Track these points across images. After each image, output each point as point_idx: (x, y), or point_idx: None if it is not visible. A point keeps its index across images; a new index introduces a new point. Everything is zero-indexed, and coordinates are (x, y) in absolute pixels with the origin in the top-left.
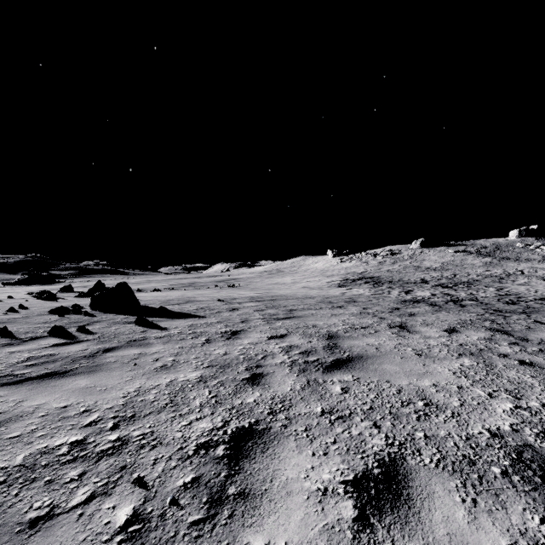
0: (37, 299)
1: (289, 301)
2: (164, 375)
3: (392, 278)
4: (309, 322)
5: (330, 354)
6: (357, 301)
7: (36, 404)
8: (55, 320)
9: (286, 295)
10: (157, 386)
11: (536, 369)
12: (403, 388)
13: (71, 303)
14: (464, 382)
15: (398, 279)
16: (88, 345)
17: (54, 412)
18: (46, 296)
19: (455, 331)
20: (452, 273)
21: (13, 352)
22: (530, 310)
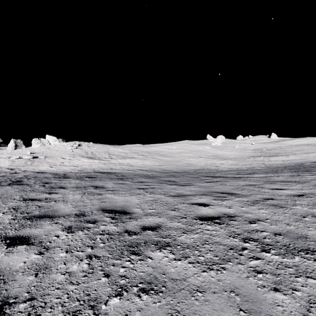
0: None
1: None
2: None
3: None
4: None
5: None
6: None
7: None
8: None
9: None
10: None
11: None
12: None
13: None
14: None
15: None
16: None
17: None
18: None
19: None
20: None
21: None
22: None
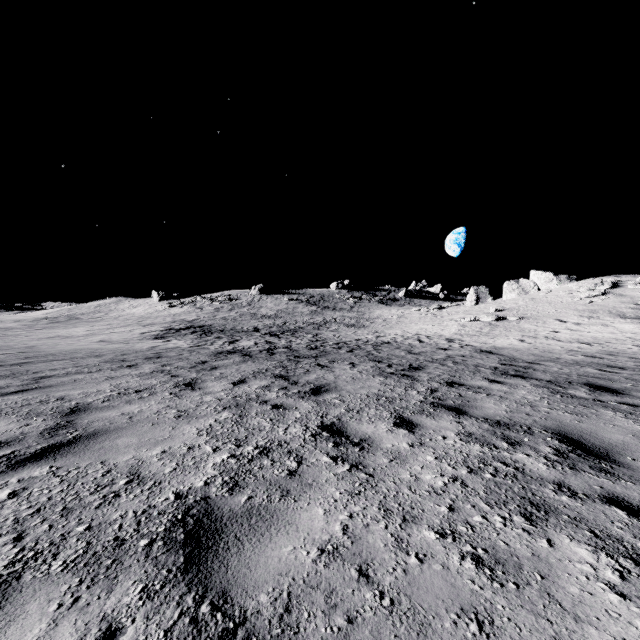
0: None
1: (54, 363)
2: None
3: (226, 326)
4: (57, 393)
5: (46, 439)
6: (162, 357)
7: None
8: None
9: (58, 354)
10: None
11: (280, 411)
12: (117, 467)
13: None
14: (201, 441)
15: (231, 328)
16: None
17: None
18: None
19: (242, 382)
20: (284, 321)
21: None
22: (322, 354)
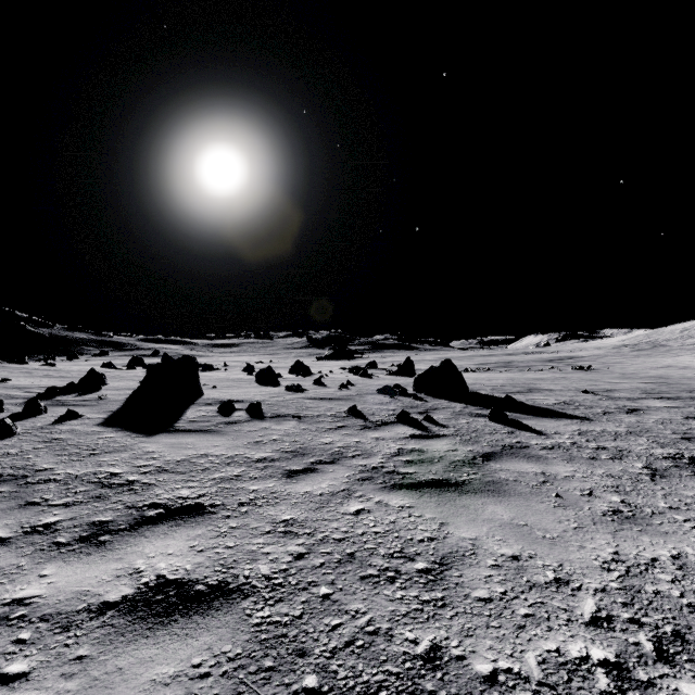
0: (354, 375)
1: None
2: (641, 535)
3: None
4: None
5: None
6: None
7: (467, 537)
8: (389, 402)
9: None
10: (655, 561)
11: None
12: None
13: (387, 382)
14: None
15: None
16: (452, 443)
17: (506, 564)
18: (362, 373)
19: None
20: None
21: (378, 439)
22: None
